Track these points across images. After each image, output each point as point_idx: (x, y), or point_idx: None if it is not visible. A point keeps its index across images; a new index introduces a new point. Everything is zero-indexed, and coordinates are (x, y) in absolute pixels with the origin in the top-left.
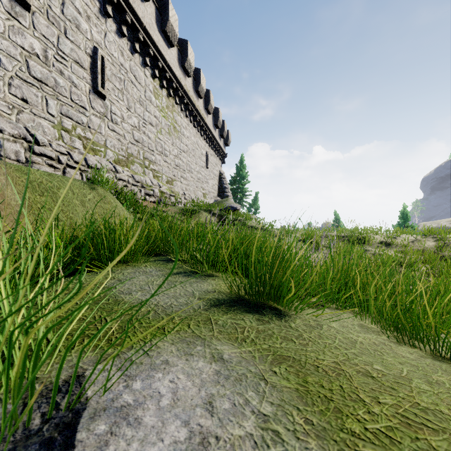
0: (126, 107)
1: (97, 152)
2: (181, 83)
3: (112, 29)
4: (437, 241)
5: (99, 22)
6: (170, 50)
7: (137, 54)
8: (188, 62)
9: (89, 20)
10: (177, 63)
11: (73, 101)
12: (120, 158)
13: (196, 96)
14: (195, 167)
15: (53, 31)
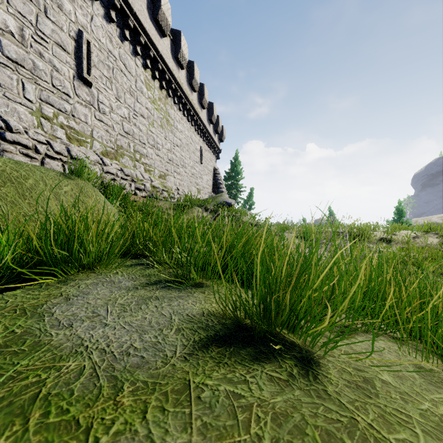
0: (115, 97)
1: (82, 143)
2: (174, 75)
3: (99, 13)
4: (440, 237)
5: (84, 4)
6: (163, 40)
7: (127, 42)
8: (181, 53)
9: (73, 1)
10: (170, 54)
11: (55, 87)
12: (109, 151)
13: (190, 89)
14: (189, 162)
15: (30, 8)
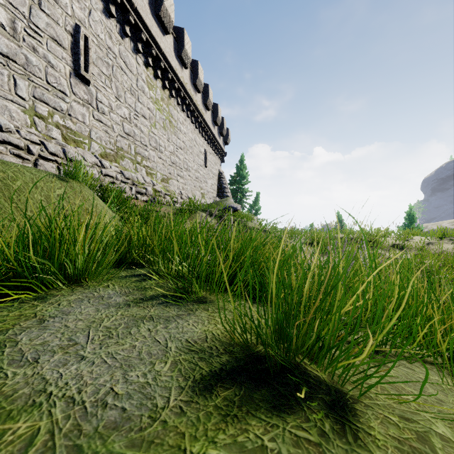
0: (115, 96)
1: (80, 144)
2: (177, 74)
3: (98, 7)
4: None
5: None
6: (165, 37)
7: (127, 39)
8: (185, 52)
9: None
10: (173, 52)
11: (50, 84)
12: (108, 152)
13: (193, 89)
14: (193, 165)
15: None
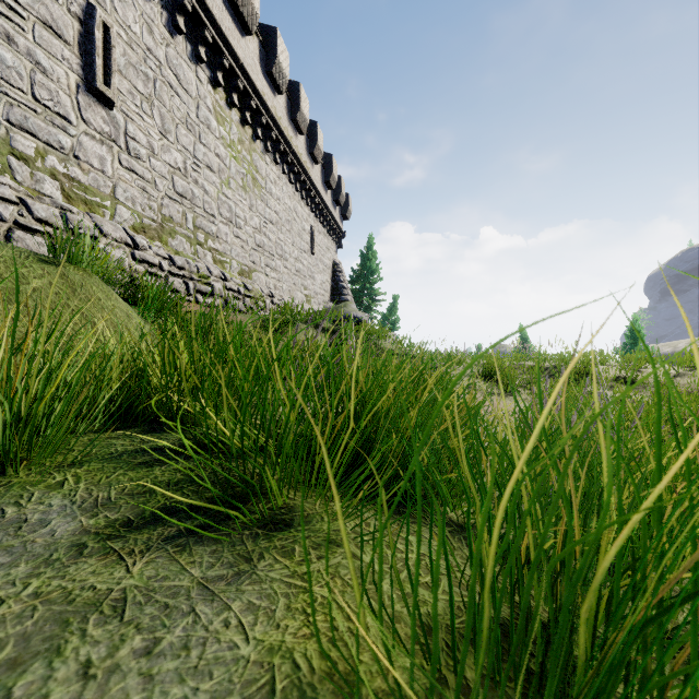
0: (159, 130)
1: (95, 208)
2: (266, 102)
3: None
4: None
5: None
6: (246, 40)
7: (181, 37)
8: (278, 66)
9: None
10: (259, 65)
11: (39, 102)
12: (147, 224)
13: (292, 129)
14: (292, 250)
15: None
